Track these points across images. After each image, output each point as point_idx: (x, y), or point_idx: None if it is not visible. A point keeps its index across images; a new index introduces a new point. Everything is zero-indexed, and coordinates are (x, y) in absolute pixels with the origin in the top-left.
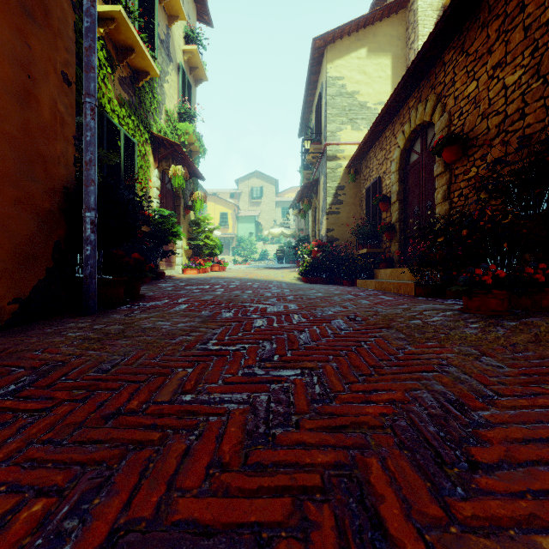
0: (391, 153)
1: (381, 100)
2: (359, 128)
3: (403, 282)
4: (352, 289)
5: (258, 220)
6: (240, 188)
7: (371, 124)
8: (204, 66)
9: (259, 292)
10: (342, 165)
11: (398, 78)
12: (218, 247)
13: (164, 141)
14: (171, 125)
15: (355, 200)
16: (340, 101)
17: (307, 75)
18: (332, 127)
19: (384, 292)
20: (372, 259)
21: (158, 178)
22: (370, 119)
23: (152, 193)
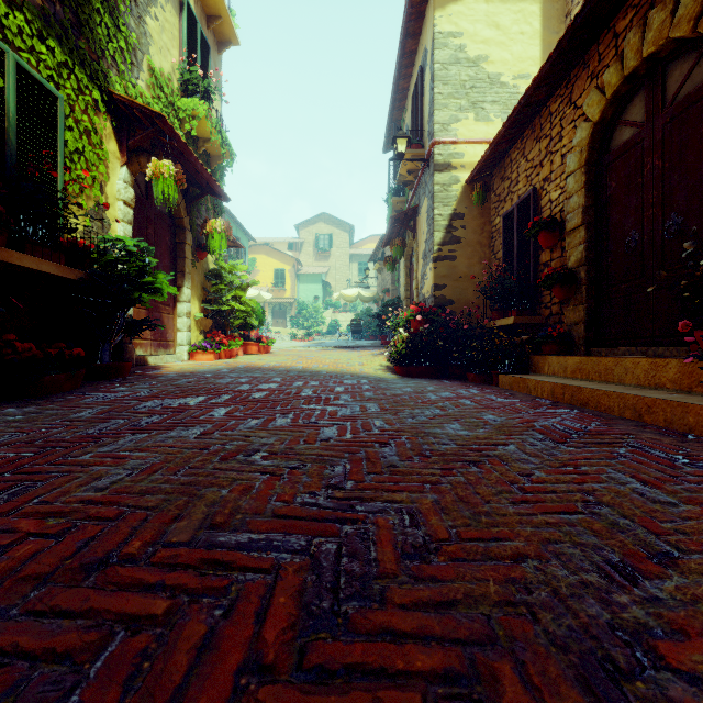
0: (564, 138)
1: (524, 72)
2: (488, 117)
3: (658, 397)
4: (506, 399)
5: (326, 279)
6: (302, 236)
7: (508, 111)
8: (232, 17)
9: (307, 423)
10: (460, 178)
11: (552, 35)
12: (256, 315)
13: (134, 110)
14: (164, 98)
15: (481, 236)
16: (456, 73)
17: (400, 39)
18: (443, 115)
19: (600, 417)
20: (527, 336)
21: (128, 185)
22: (505, 103)
23: (114, 211)
